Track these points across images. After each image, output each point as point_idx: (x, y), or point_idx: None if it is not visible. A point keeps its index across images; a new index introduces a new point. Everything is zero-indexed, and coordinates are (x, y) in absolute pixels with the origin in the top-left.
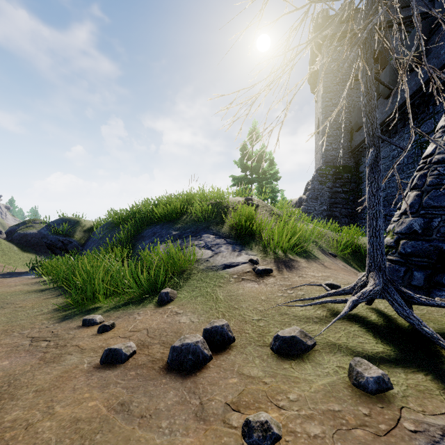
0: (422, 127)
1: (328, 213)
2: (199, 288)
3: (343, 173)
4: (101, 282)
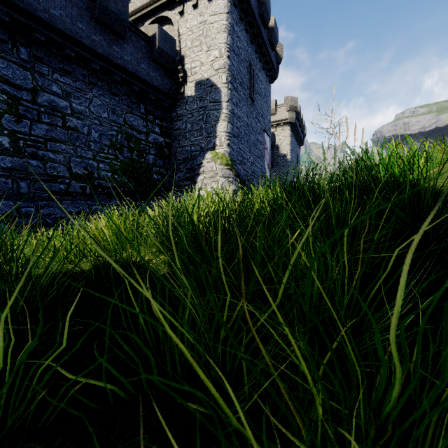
0: None
1: None
2: None
3: None
4: None
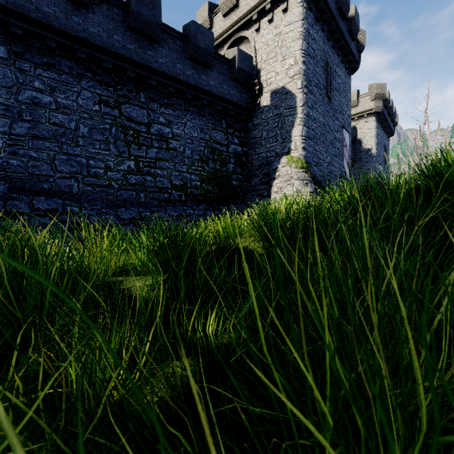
0: (127, 107)
1: None
2: None
3: None
4: None
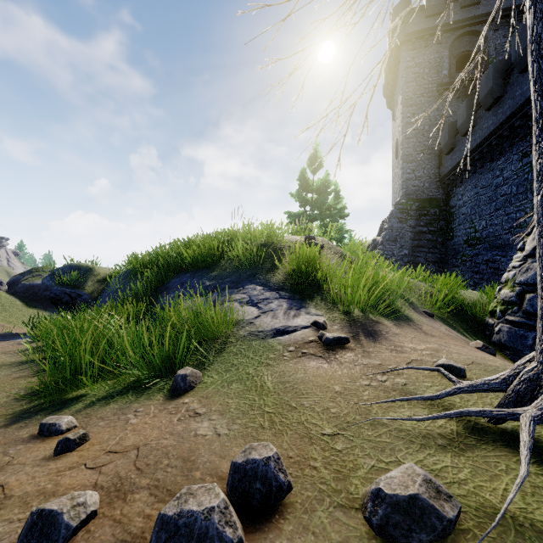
0: None
1: (410, 259)
2: (237, 366)
3: (430, 208)
4: (88, 357)
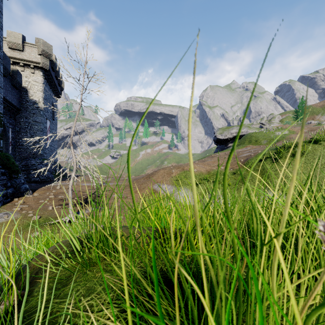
0: None
1: None
2: None
3: None
4: None
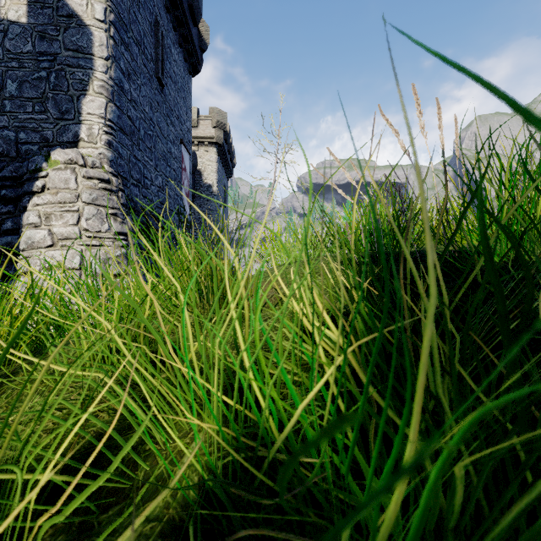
0: None
1: None
2: None
3: None
4: None
